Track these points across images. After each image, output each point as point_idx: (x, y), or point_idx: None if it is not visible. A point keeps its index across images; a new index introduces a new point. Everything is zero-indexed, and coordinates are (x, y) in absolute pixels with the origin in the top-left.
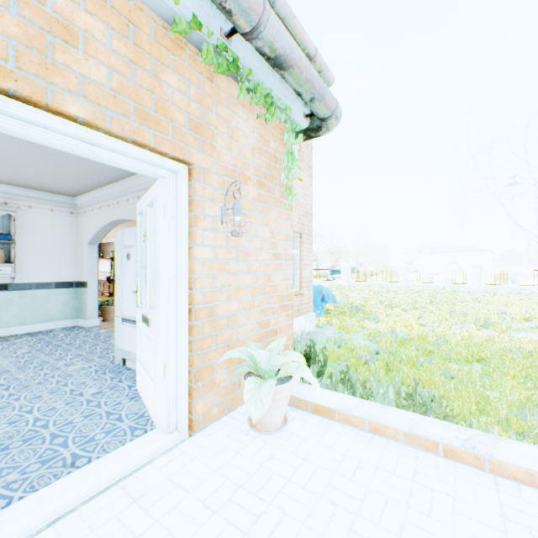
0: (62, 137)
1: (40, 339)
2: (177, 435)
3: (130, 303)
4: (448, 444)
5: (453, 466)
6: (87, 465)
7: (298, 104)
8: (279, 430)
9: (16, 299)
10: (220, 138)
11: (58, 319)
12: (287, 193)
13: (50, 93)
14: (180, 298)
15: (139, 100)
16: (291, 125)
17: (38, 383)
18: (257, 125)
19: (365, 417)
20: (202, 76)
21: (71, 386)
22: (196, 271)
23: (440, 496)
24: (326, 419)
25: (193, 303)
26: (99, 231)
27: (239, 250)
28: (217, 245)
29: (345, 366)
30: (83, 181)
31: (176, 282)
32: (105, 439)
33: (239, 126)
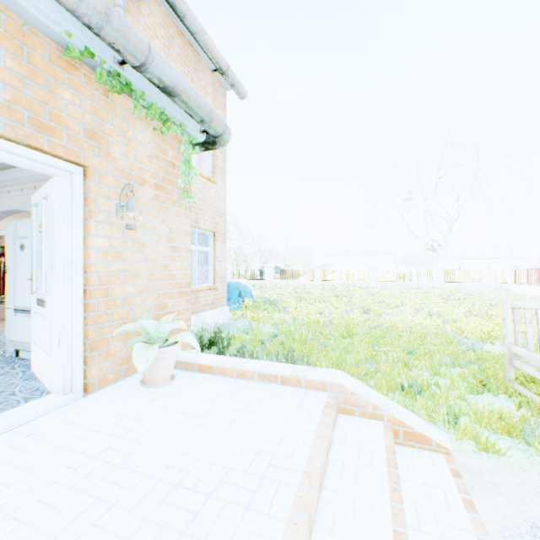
0: None
1: None
2: (72, 395)
3: (25, 294)
4: (283, 375)
5: (285, 388)
6: None
7: (194, 121)
8: (166, 384)
9: None
10: (116, 145)
11: None
12: (184, 196)
13: None
14: (75, 280)
15: (34, 111)
16: (189, 138)
17: None
18: (155, 136)
19: (234, 367)
20: (97, 92)
21: None
22: (91, 257)
23: (268, 403)
24: (207, 375)
25: (89, 284)
26: None
27: (136, 241)
28: (113, 237)
29: (241, 344)
30: None
31: (72, 266)
32: None
33: (135, 136)
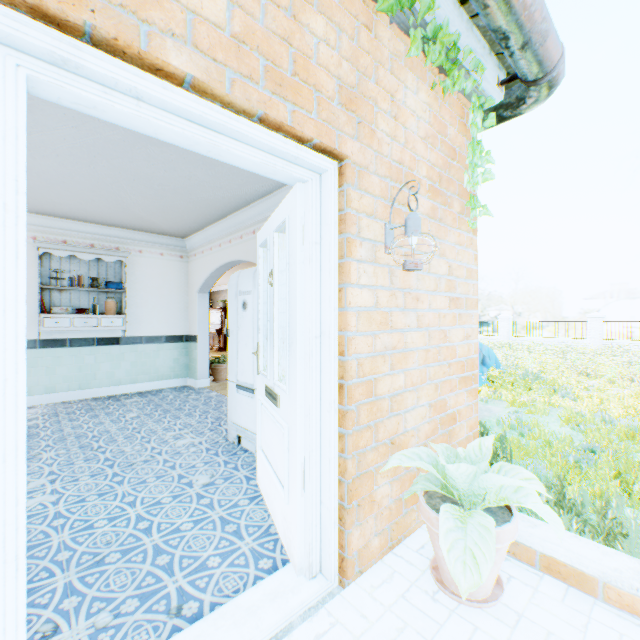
0: (162, 114)
1: (150, 400)
2: (323, 583)
3: (246, 366)
4: None
5: None
6: (197, 622)
7: (489, 64)
8: (493, 603)
9: (127, 354)
10: (381, 118)
11: (168, 378)
12: (470, 205)
13: (144, 39)
14: (326, 369)
15: (271, 53)
16: (476, 100)
17: (143, 461)
18: (430, 100)
19: None
20: (356, 21)
21: (178, 469)
22: (349, 326)
23: None
24: (575, 591)
25: (345, 377)
26: (209, 276)
27: (406, 292)
28: (376, 286)
29: (556, 474)
30: (193, 217)
31: (320, 344)
32: (220, 568)
33: (405, 101)
